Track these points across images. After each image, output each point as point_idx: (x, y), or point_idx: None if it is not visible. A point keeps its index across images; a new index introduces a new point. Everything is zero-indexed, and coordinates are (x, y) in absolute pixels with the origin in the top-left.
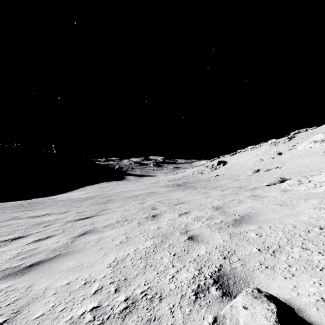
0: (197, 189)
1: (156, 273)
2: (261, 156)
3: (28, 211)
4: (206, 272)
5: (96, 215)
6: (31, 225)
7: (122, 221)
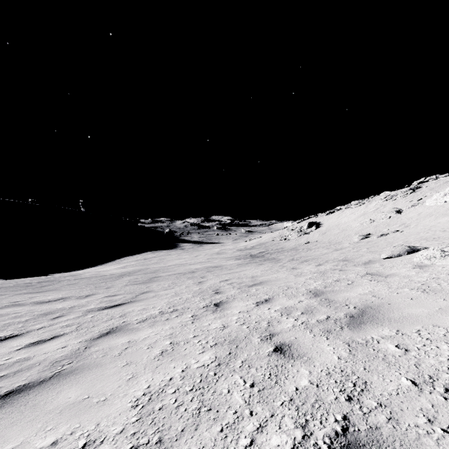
0: (280, 262)
1: (219, 429)
2: (371, 215)
3: (37, 293)
4: (318, 434)
5: (131, 300)
6: (34, 316)
7: (168, 312)
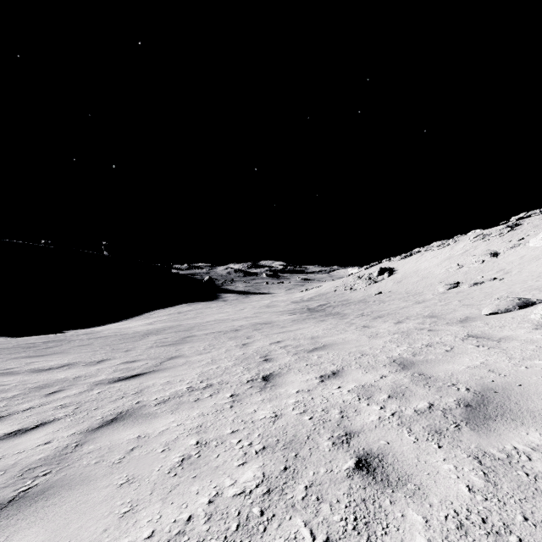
0: (346, 318)
1: None
2: (458, 259)
3: (37, 357)
4: None
5: (154, 369)
6: (25, 390)
7: (200, 389)
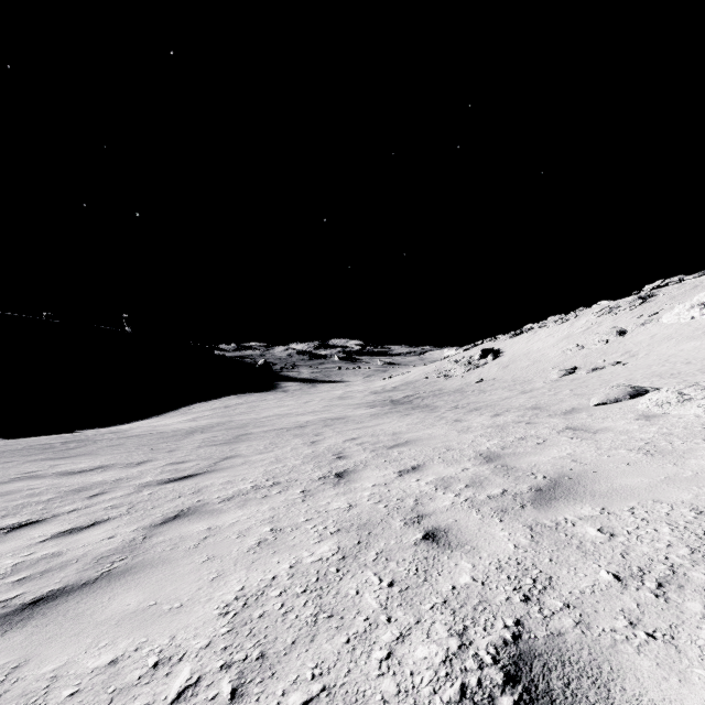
0: (437, 411)
1: (345, 640)
2: (578, 339)
3: (61, 460)
4: (480, 643)
5: (208, 470)
6: (60, 494)
7: (266, 487)
